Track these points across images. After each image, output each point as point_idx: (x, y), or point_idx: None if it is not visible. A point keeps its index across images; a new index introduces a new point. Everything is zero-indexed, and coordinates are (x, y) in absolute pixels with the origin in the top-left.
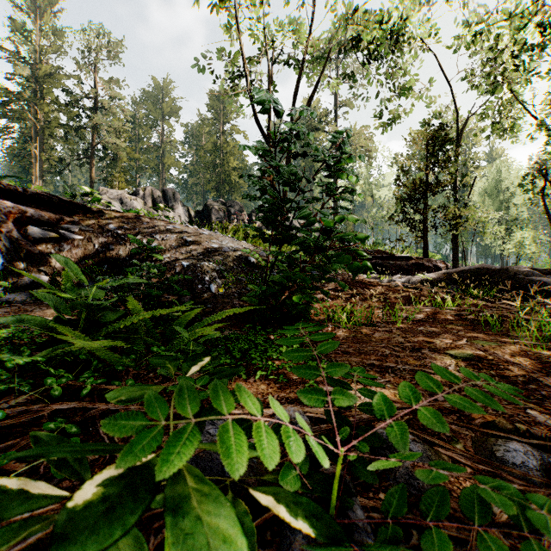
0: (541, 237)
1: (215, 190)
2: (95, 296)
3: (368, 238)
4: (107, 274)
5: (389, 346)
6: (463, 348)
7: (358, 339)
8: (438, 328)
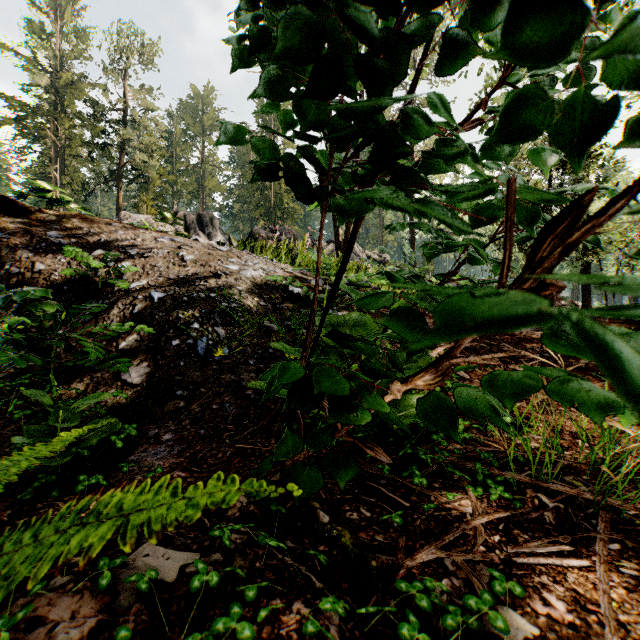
0: None
1: (264, 217)
2: None
3: None
4: None
5: None
6: None
7: None
8: None
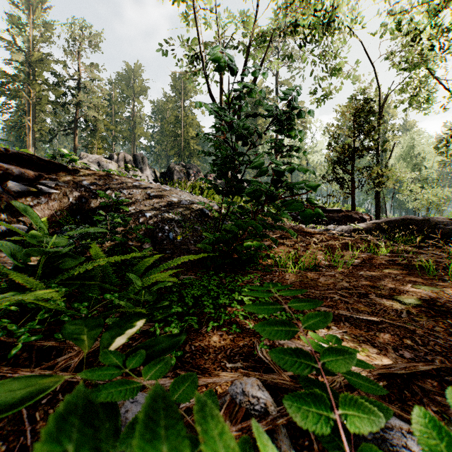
0: (447, 193)
1: (177, 155)
2: (54, 243)
3: (319, 186)
4: (79, 223)
5: (337, 292)
6: (408, 293)
7: (305, 284)
8: (377, 272)
